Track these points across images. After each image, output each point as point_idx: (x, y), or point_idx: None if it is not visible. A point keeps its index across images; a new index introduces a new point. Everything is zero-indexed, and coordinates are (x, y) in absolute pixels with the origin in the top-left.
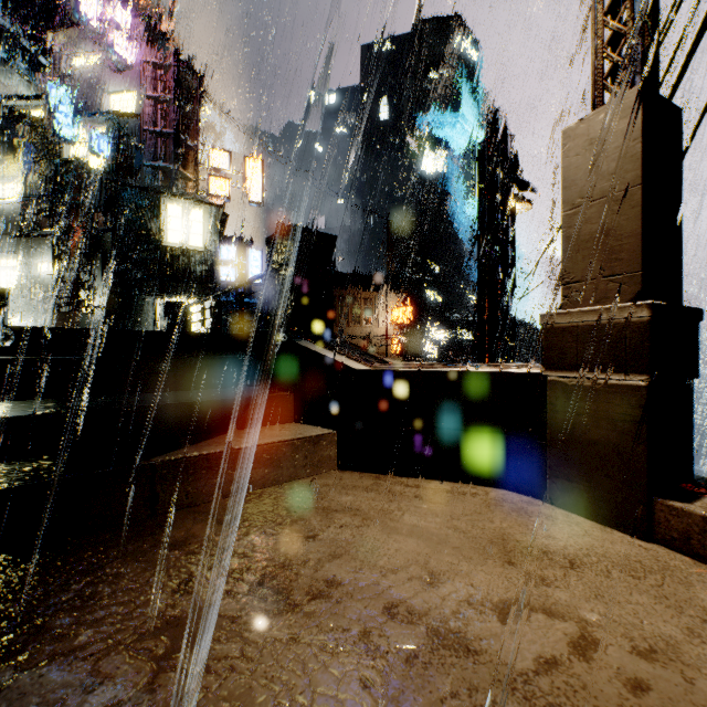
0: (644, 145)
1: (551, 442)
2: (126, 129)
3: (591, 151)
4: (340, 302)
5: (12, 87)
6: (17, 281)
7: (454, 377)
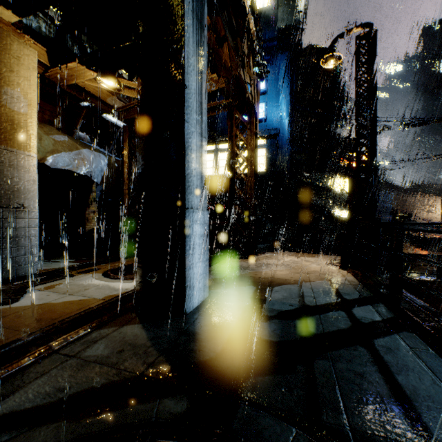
0: None
1: None
2: None
3: None
4: (409, 202)
5: None
6: None
7: (439, 238)
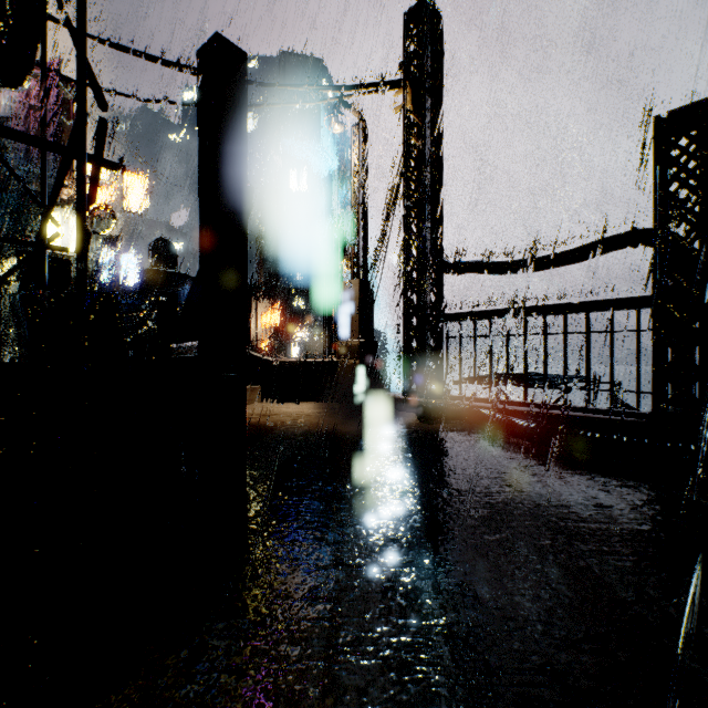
0: (360, 296)
1: (339, 383)
2: None
3: (349, 292)
4: None
5: None
6: None
7: (309, 363)
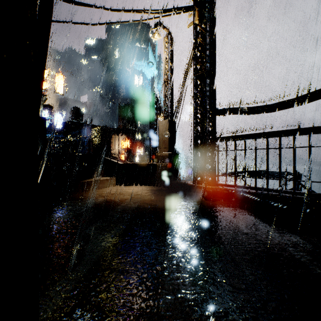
0: (169, 128)
1: (157, 176)
2: None
3: (163, 127)
4: None
5: None
6: None
7: (141, 165)
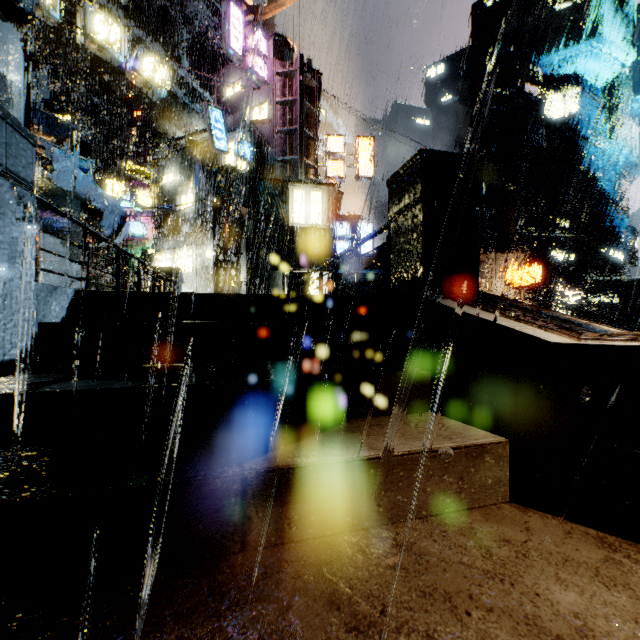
0: None
1: None
2: (263, 134)
3: None
4: None
5: (195, 127)
6: (194, 265)
7: None
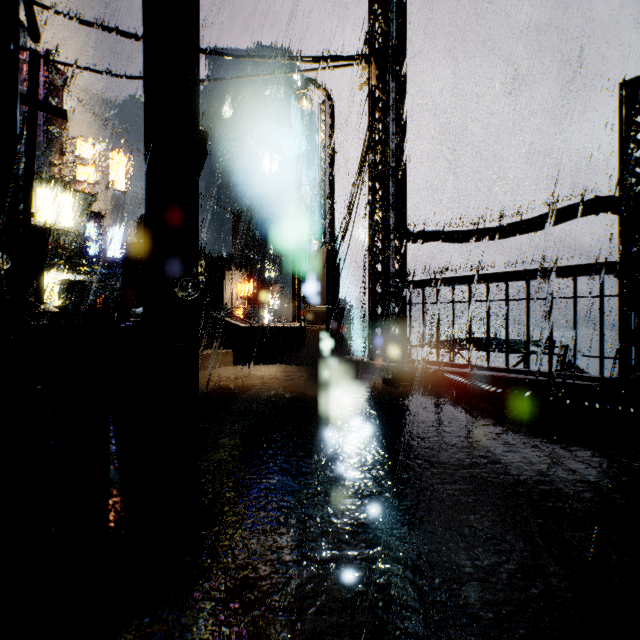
0: (327, 264)
1: (307, 347)
2: None
3: (316, 261)
4: None
5: None
6: None
7: (278, 328)
